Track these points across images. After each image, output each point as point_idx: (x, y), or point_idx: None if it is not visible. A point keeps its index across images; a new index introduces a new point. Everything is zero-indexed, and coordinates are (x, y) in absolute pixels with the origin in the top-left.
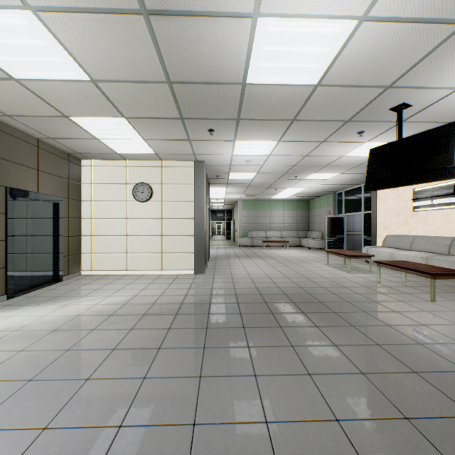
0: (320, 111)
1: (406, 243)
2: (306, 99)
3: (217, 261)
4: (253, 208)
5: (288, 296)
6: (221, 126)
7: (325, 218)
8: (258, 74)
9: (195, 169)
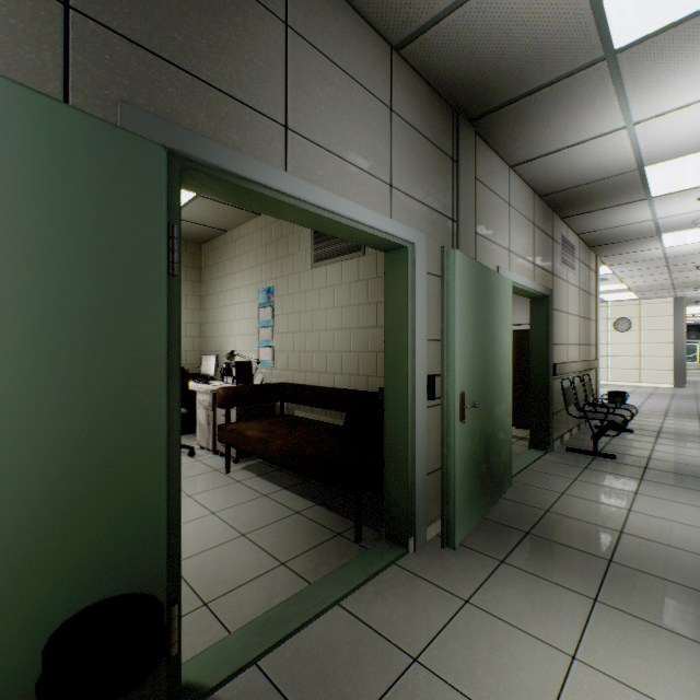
0: None
1: None
2: None
3: (696, 384)
4: None
5: None
6: None
7: None
8: None
9: (673, 304)
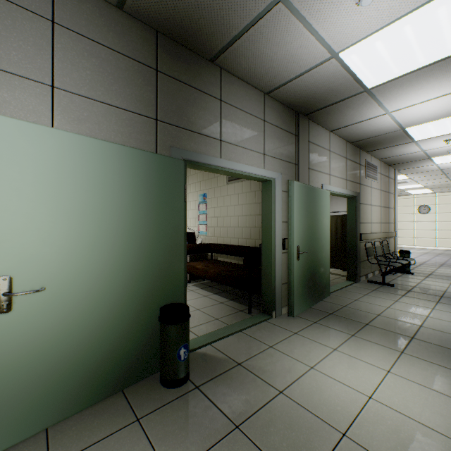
0: None
1: None
2: None
3: None
4: None
5: None
6: None
7: None
8: None
9: None
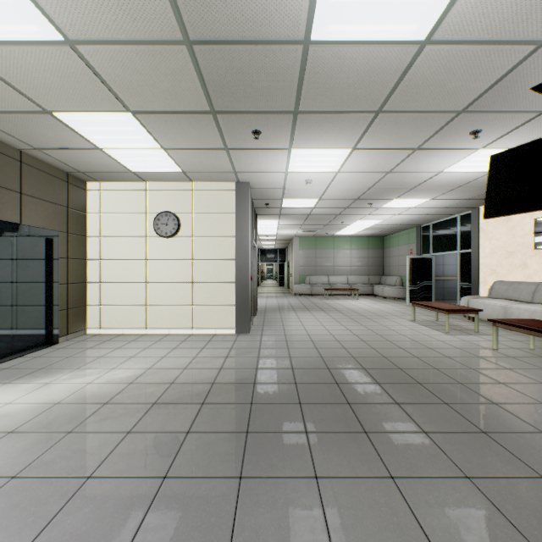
0: (421, 94)
1: (525, 293)
2: (402, 72)
3: (267, 316)
4: (312, 247)
5: (369, 371)
6: (271, 124)
7: (407, 259)
8: (330, 20)
9: (236, 193)
